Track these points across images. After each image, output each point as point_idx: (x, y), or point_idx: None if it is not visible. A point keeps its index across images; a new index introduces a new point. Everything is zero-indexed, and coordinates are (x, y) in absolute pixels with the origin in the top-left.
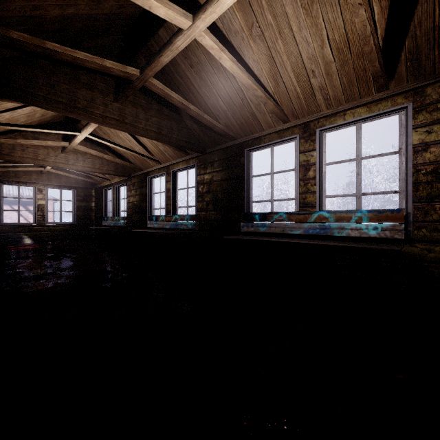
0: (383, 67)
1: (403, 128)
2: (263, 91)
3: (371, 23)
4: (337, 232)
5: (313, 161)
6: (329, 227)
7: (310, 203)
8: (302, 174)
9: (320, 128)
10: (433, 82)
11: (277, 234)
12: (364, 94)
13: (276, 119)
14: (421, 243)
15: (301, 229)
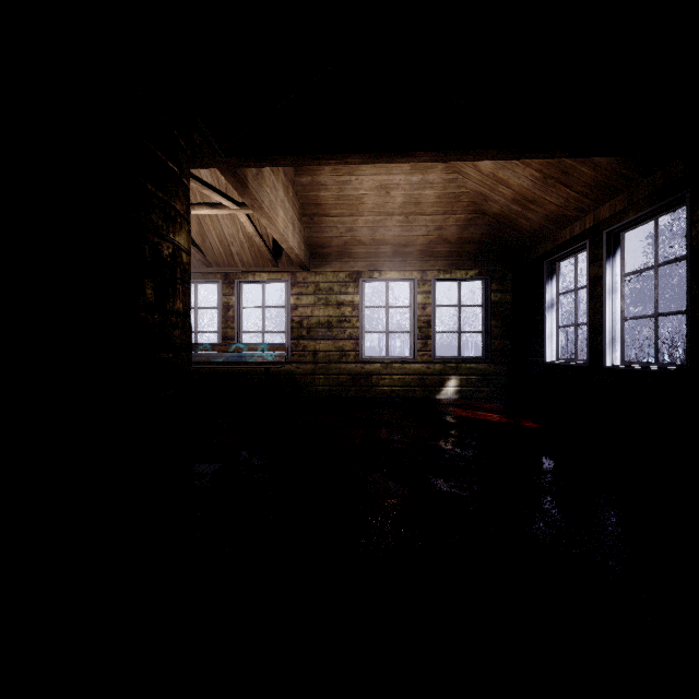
0: (273, 258)
1: (287, 293)
2: (194, 247)
3: (263, 242)
4: (249, 359)
5: (232, 304)
6: (244, 356)
7: (230, 337)
8: (224, 313)
9: (238, 280)
10: (300, 271)
11: (202, 363)
12: (266, 265)
13: (202, 263)
14: (295, 364)
15: (223, 358)
